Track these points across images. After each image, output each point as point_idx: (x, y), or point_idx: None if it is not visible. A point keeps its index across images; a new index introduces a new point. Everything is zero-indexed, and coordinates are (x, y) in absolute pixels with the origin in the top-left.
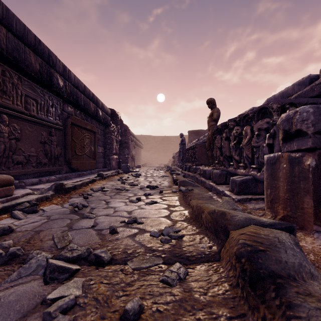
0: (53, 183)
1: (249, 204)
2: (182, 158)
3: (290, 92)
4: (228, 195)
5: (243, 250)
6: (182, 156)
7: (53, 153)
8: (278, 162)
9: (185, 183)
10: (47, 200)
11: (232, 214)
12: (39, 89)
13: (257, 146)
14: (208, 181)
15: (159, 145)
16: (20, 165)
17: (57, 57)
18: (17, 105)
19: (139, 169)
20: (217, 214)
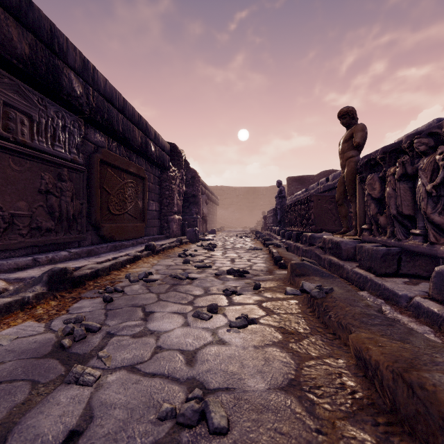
0: (60, 264)
1: None
2: (280, 219)
3: None
4: (438, 313)
5: None
6: (281, 216)
7: (65, 210)
8: None
9: (305, 269)
10: (24, 307)
11: None
12: (36, 95)
13: None
14: (349, 264)
15: (242, 200)
16: None
17: (70, 42)
18: None
19: (213, 236)
20: None
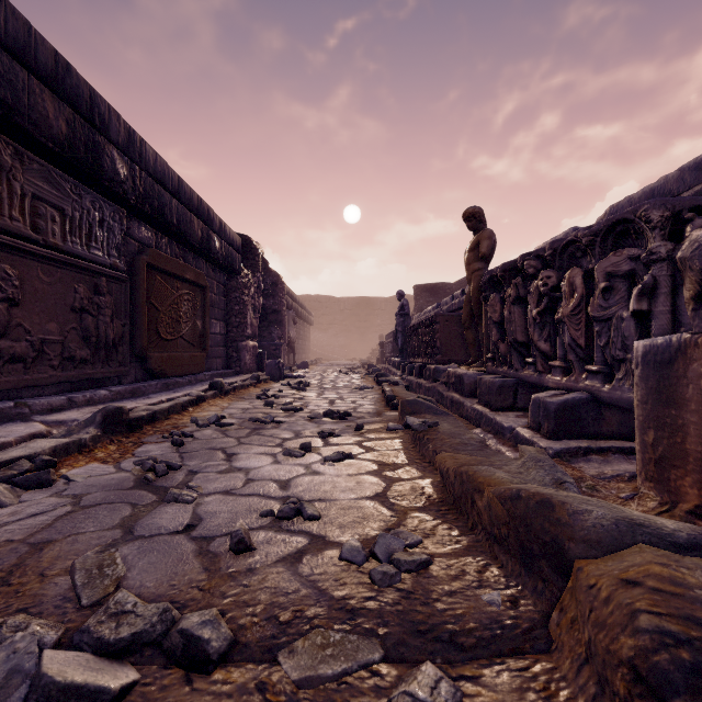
0: (102, 406)
1: (586, 464)
2: (402, 347)
3: (672, 188)
4: (528, 439)
5: (666, 659)
6: (403, 342)
7: (103, 335)
8: (680, 360)
9: (417, 406)
10: (81, 451)
11: (573, 508)
12: (69, 182)
13: (603, 318)
14: (469, 401)
15: (350, 317)
16: (20, 364)
17: (112, 109)
18: (12, 219)
19: (305, 372)
20: (527, 505)
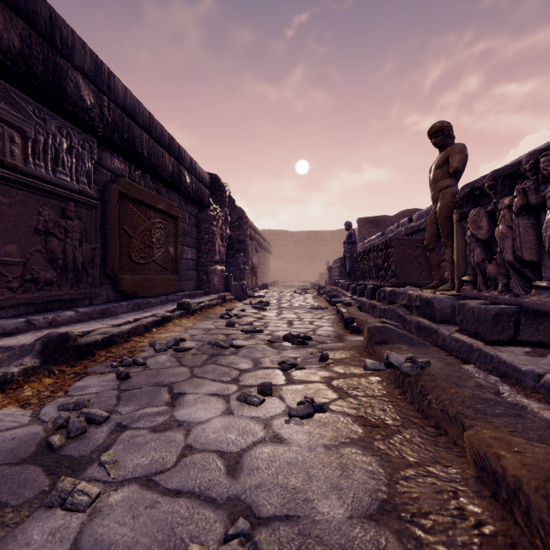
0: (63, 328)
1: None
2: (349, 271)
3: None
4: None
5: None
6: (350, 267)
7: (71, 257)
8: None
9: (387, 334)
10: (6, 387)
11: None
12: (32, 104)
13: None
14: (445, 328)
15: (301, 247)
16: None
17: (77, 35)
18: None
19: (265, 292)
20: None
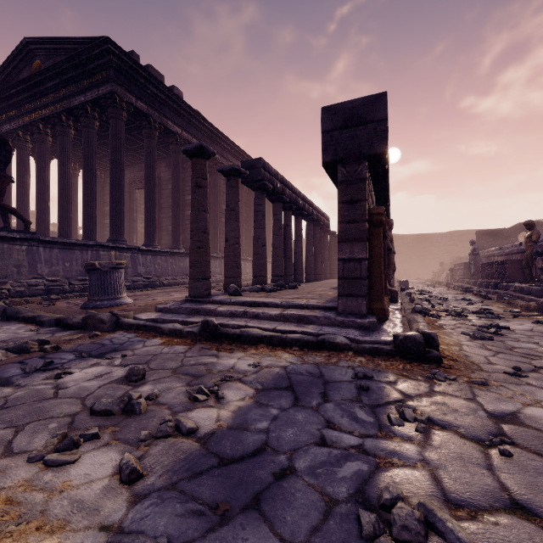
0: None
1: None
2: (473, 273)
3: None
4: None
5: None
6: (474, 270)
7: None
8: None
9: (504, 296)
10: None
11: None
12: None
13: None
14: (527, 296)
15: (411, 248)
16: None
17: None
18: None
19: None
20: (540, 303)
